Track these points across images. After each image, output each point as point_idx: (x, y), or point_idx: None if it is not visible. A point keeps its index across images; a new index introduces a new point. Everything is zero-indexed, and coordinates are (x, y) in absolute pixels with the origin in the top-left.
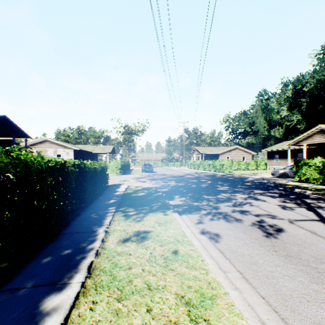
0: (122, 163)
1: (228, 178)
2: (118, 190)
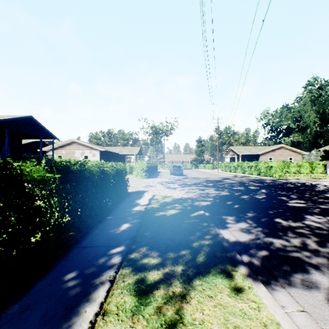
0: (147, 165)
1: (286, 185)
2: (138, 203)
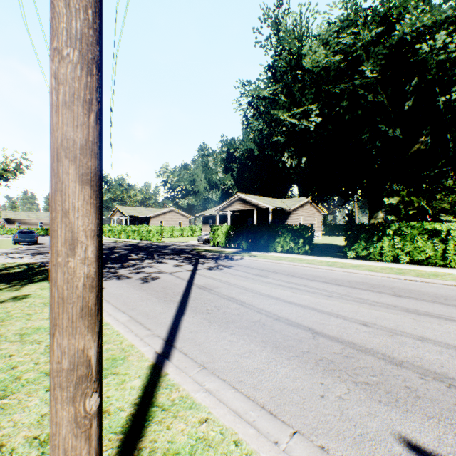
0: None
1: (152, 246)
2: None
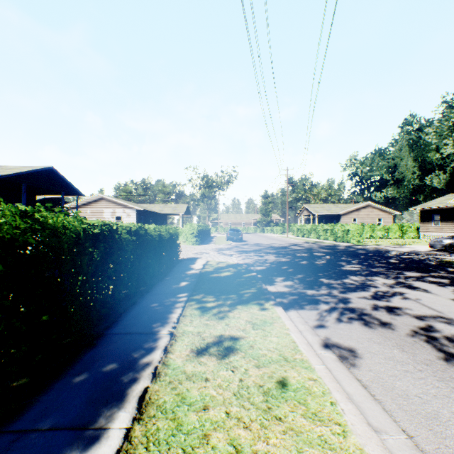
0: (199, 228)
1: (358, 251)
2: (193, 267)
